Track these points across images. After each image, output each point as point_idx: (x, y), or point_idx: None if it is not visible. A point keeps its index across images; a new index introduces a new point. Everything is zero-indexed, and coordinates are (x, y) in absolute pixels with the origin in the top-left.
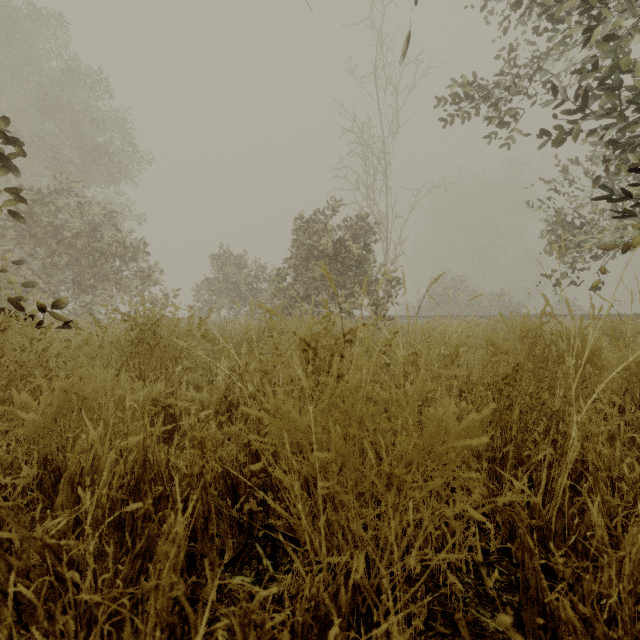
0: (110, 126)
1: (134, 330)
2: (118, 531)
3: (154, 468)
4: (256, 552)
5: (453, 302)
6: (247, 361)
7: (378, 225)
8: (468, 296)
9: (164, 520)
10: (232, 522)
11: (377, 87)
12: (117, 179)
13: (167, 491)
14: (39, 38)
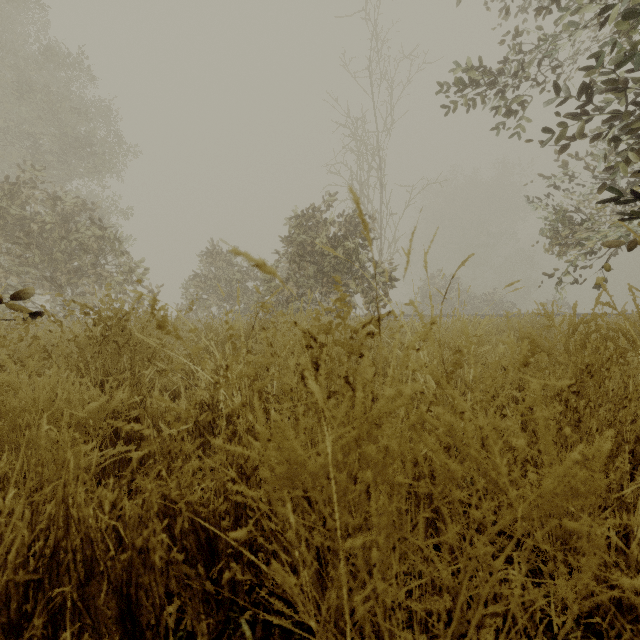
0: (94, 117)
1: (97, 325)
2: (15, 638)
3: (80, 530)
4: (241, 635)
5: (446, 301)
6: (227, 363)
7: (373, 221)
8: (461, 295)
9: (95, 611)
10: (206, 594)
11: (371, 81)
12: (101, 172)
13: (100, 566)
14: (17, 22)
